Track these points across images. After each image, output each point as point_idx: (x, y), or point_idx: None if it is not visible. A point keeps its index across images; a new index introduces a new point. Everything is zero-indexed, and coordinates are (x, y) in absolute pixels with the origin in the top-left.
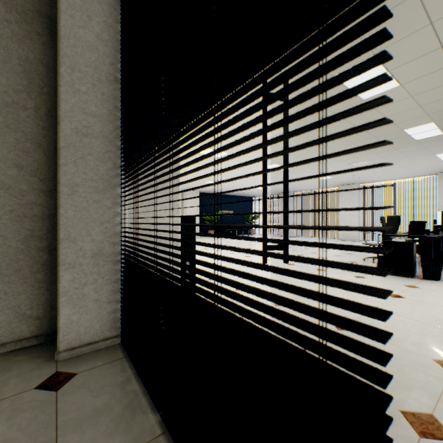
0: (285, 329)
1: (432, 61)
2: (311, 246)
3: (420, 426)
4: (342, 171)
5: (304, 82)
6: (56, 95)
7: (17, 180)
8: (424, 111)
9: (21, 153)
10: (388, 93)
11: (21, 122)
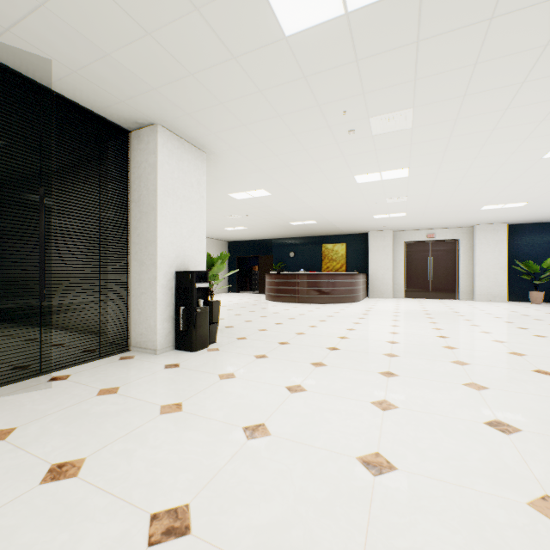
0: None
1: None
2: None
3: None
4: None
5: None
6: None
7: None
8: None
9: None
10: None
11: None
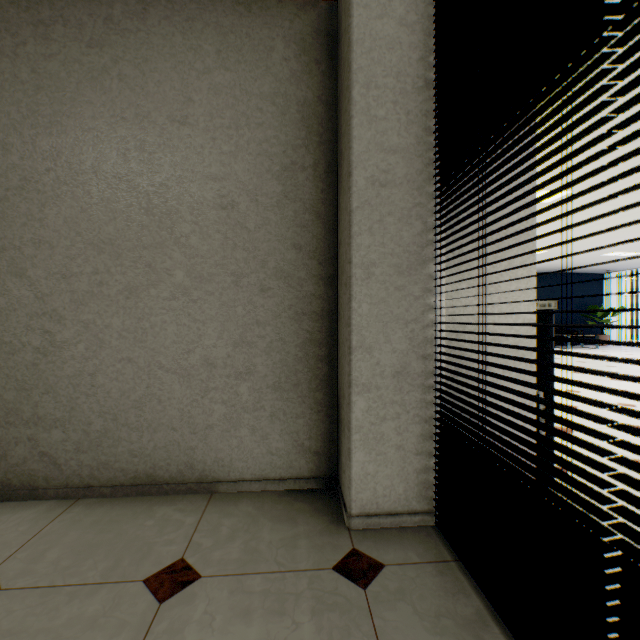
0: None
1: None
2: None
3: None
4: None
5: None
6: (336, 141)
7: (295, 265)
8: None
9: (298, 229)
10: None
11: (299, 188)
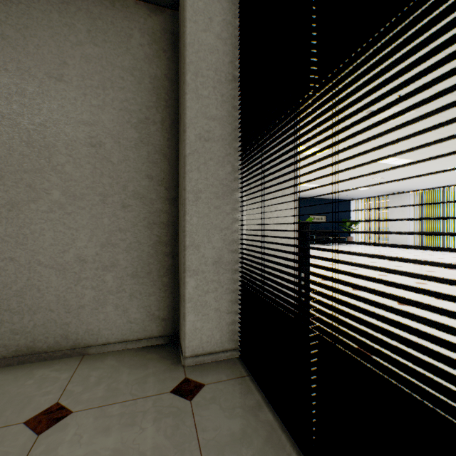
0: None
1: None
2: None
3: None
4: None
5: None
6: (177, 107)
7: (148, 190)
8: None
9: (151, 164)
10: None
11: (151, 136)
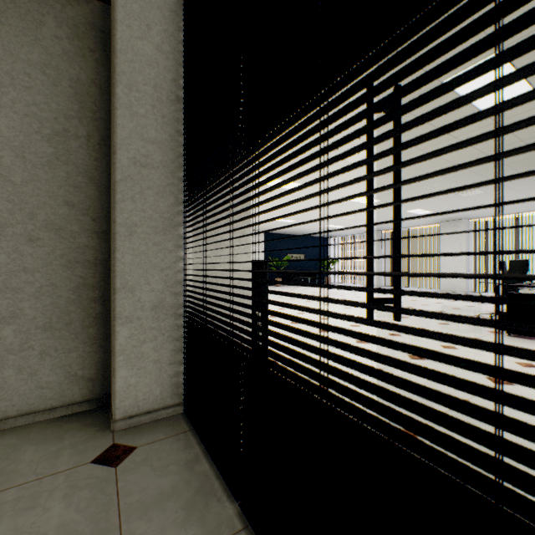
0: (433, 412)
1: None
2: (482, 301)
3: None
4: None
5: (465, 79)
6: (110, 121)
7: (68, 220)
8: None
9: (72, 188)
10: None
11: (72, 153)
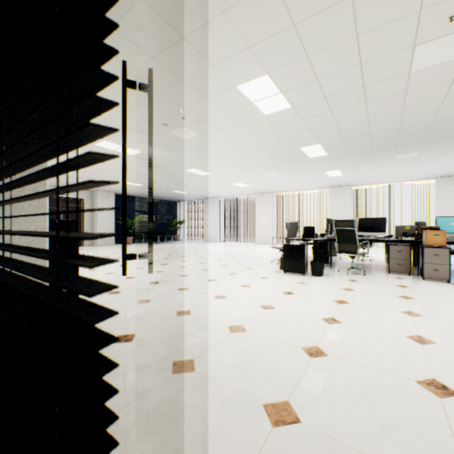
0: None
1: (313, 90)
2: (50, 259)
3: (276, 416)
4: (67, 161)
5: None
6: None
7: None
8: (313, 134)
9: None
10: (284, 113)
11: None
